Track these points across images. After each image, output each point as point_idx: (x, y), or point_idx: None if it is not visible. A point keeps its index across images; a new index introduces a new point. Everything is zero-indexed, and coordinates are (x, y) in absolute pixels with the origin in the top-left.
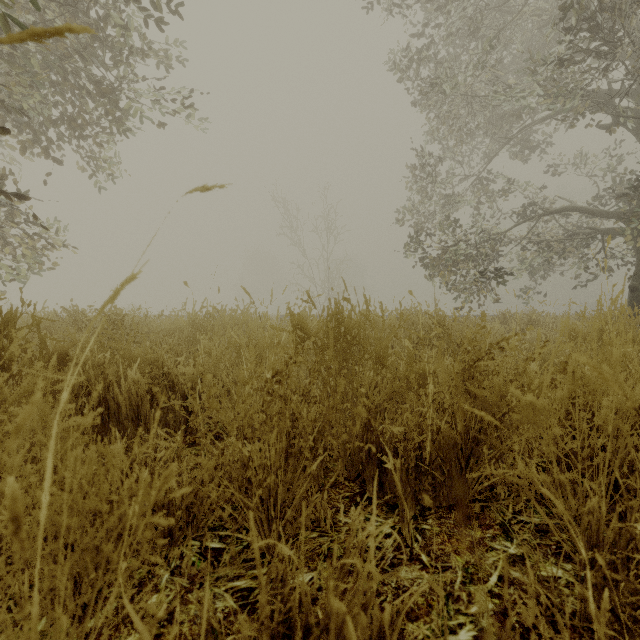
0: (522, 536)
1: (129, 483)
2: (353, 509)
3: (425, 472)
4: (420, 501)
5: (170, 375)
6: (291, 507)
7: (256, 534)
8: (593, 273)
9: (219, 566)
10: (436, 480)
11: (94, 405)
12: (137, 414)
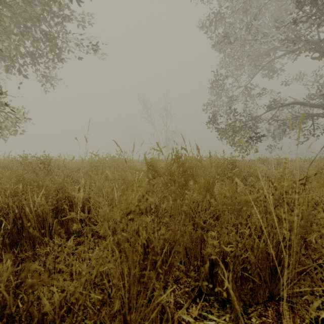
0: None
1: None
2: (193, 309)
3: (246, 277)
4: (241, 297)
5: (70, 197)
6: None
7: None
8: (307, 137)
9: None
10: (254, 283)
11: (10, 221)
12: (42, 226)
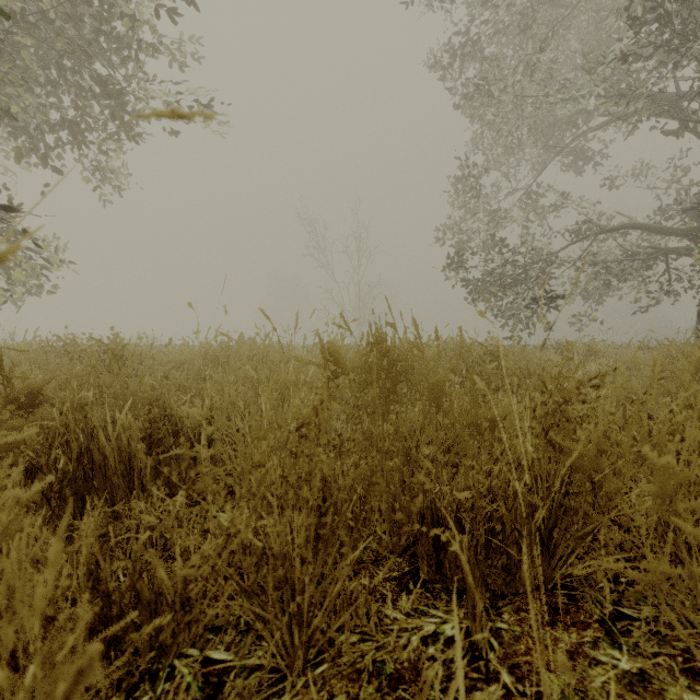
0: (633, 641)
1: (58, 622)
2: (404, 600)
3: (496, 548)
4: (489, 585)
5: (173, 417)
6: (323, 609)
7: (275, 644)
8: (655, 298)
9: (223, 692)
10: (511, 559)
11: (73, 457)
12: (129, 468)
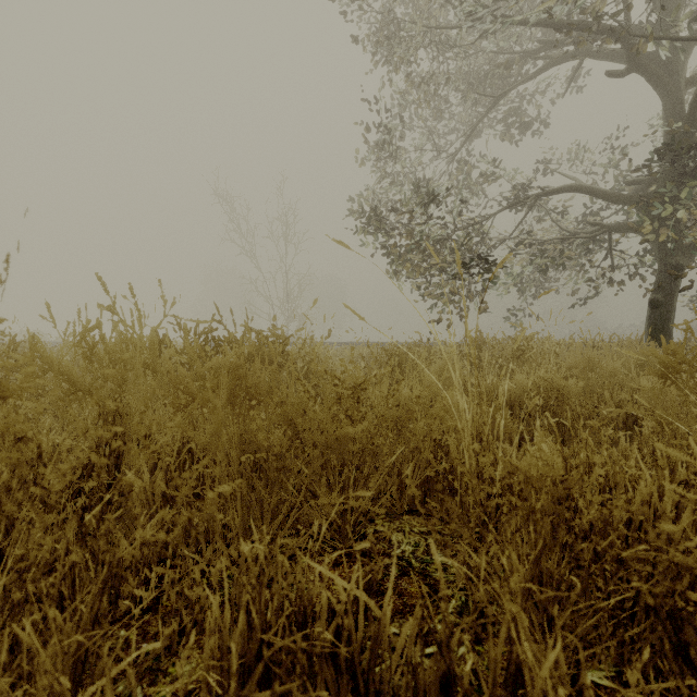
0: None
1: None
2: None
3: None
4: None
5: None
6: None
7: None
8: (596, 286)
9: None
10: None
11: None
12: None
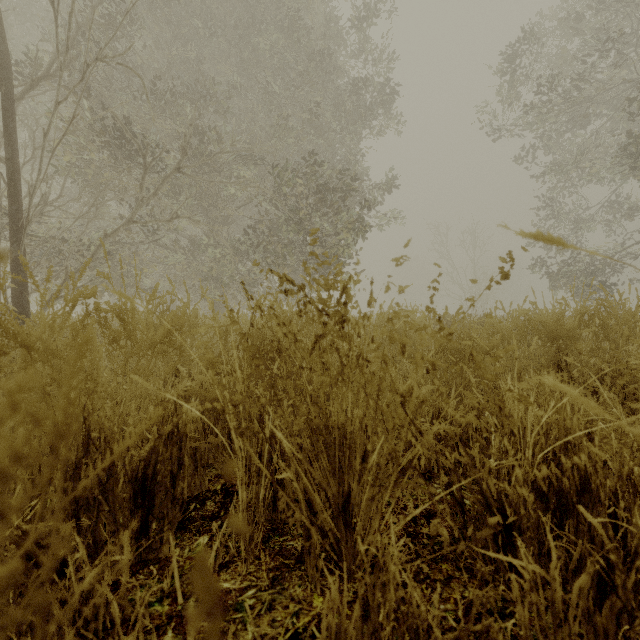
0: None
1: None
2: None
3: None
4: None
5: None
6: None
7: None
8: None
9: None
10: None
11: None
12: None
